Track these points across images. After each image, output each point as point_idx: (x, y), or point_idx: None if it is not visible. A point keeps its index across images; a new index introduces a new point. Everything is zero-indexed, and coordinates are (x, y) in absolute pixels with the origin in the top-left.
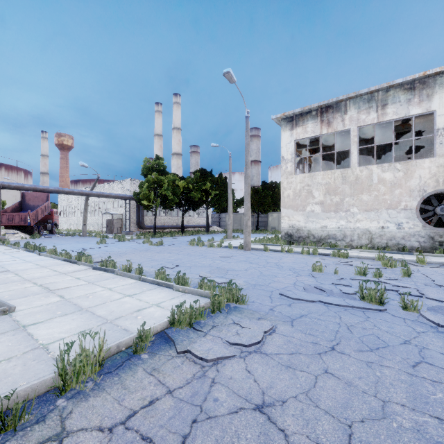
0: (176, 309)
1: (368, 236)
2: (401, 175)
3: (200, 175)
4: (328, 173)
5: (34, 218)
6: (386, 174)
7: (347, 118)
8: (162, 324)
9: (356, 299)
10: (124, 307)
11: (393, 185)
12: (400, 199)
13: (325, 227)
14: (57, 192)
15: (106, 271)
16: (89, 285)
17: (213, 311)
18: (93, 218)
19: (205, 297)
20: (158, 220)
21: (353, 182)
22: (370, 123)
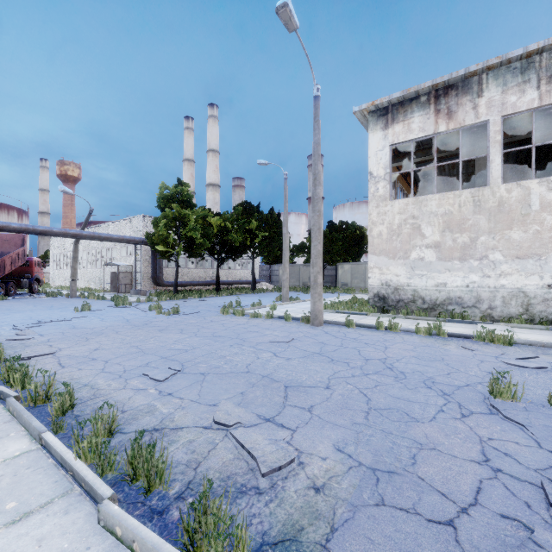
0: None
1: (521, 301)
2: None
3: (243, 210)
4: (448, 196)
5: None
6: None
7: (483, 102)
8: None
9: None
10: None
11: None
12: None
13: (443, 285)
14: (24, 231)
15: None
16: None
17: None
18: (94, 271)
19: None
20: (184, 273)
21: (494, 209)
22: (526, 108)
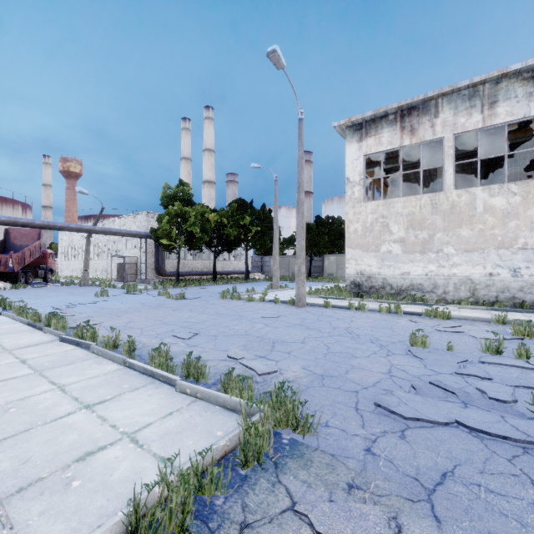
0: (168, 449)
1: (469, 287)
2: (518, 201)
3: (238, 207)
4: (411, 200)
5: (19, 261)
6: (495, 199)
7: (439, 122)
8: (108, 533)
9: (525, 416)
10: (59, 445)
11: (505, 215)
12: (517, 234)
13: (407, 273)
14: (46, 227)
15: (79, 346)
16: (31, 377)
17: (245, 464)
18: (101, 262)
19: (231, 410)
20: (184, 264)
21: (447, 211)
22: (473, 128)
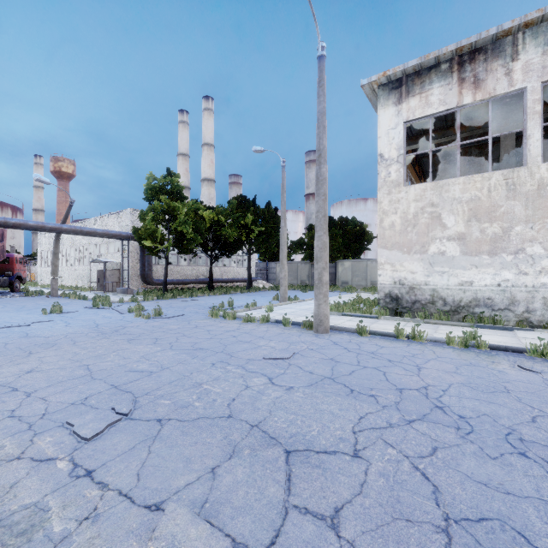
0: None
1: None
2: None
3: (238, 204)
4: (475, 180)
5: None
6: None
7: (519, 67)
8: None
9: None
10: None
11: None
12: None
13: (469, 283)
14: None
15: None
16: None
17: None
18: (81, 269)
19: None
20: (176, 271)
21: (532, 193)
22: None
